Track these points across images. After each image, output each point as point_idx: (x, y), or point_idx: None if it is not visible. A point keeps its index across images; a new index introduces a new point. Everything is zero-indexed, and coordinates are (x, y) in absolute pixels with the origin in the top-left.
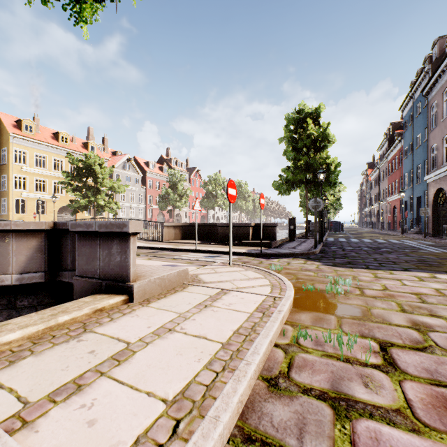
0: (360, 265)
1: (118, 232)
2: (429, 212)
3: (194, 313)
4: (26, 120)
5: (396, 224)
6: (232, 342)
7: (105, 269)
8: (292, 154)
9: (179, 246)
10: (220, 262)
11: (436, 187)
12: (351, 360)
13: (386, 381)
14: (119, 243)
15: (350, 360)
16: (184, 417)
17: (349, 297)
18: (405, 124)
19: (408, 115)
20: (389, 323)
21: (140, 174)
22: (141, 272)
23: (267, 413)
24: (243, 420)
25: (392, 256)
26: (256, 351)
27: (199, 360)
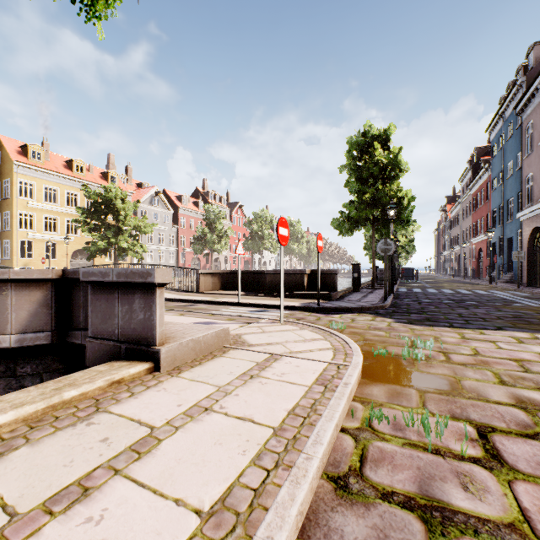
0: (442, 322)
1: (141, 283)
2: (523, 257)
3: (237, 387)
4: (33, 145)
5: (482, 271)
6: (287, 427)
7: (124, 329)
8: (356, 185)
9: (218, 298)
10: (268, 318)
11: (532, 226)
12: (442, 450)
13: (491, 482)
14: (143, 296)
15: (440, 451)
16: (225, 537)
17: (432, 365)
18: (493, 149)
19: (497, 138)
20: (486, 399)
21: (170, 211)
22: (170, 333)
23: (335, 529)
24: (304, 538)
25: (480, 311)
26: (319, 440)
27: (244, 453)
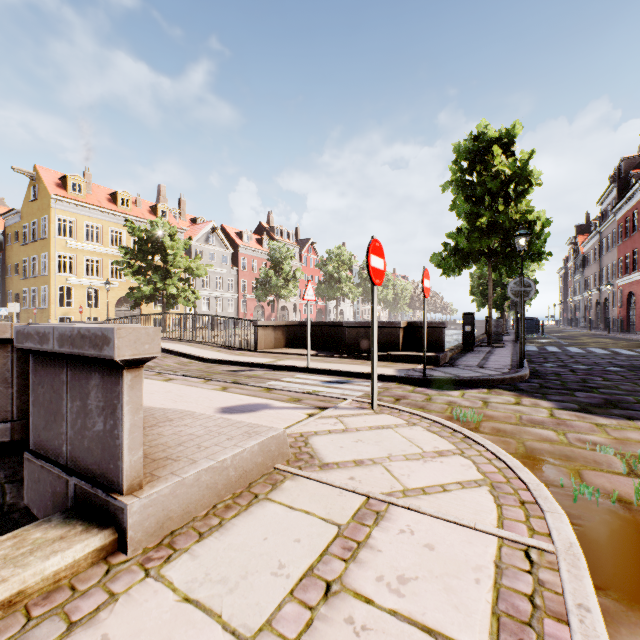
0: None
1: (95, 358)
2: None
3: None
4: (73, 176)
5: (633, 322)
6: None
7: (75, 446)
8: (468, 206)
9: (281, 359)
10: (352, 399)
11: None
12: None
13: None
14: (101, 385)
15: None
16: None
17: None
18: None
19: None
20: None
21: (229, 250)
22: (176, 444)
23: None
24: None
25: None
26: None
27: None
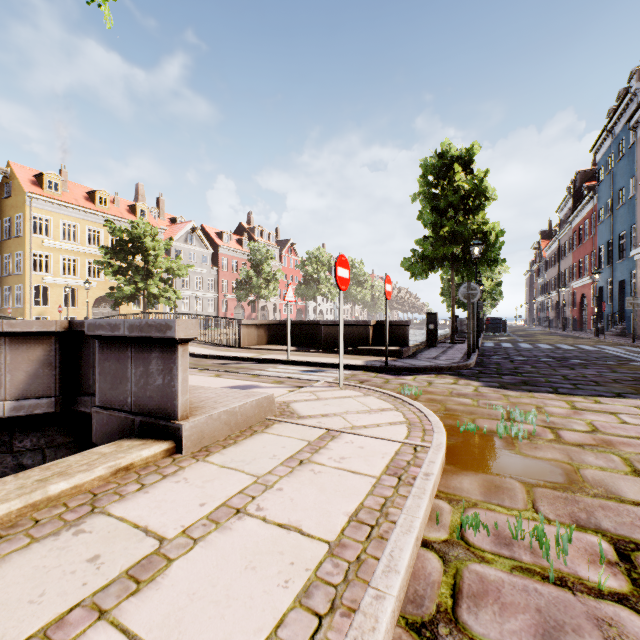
0: (543, 386)
1: (158, 339)
2: (639, 304)
3: (281, 477)
4: (49, 174)
5: (585, 321)
6: (348, 541)
7: (139, 397)
8: (432, 217)
9: (264, 354)
10: (324, 381)
11: None
12: (569, 580)
13: None
14: (161, 356)
15: (567, 582)
16: None
17: (538, 446)
18: (600, 173)
19: (605, 159)
20: (619, 497)
21: (209, 250)
22: (199, 401)
23: None
24: None
25: (590, 372)
26: (393, 565)
27: (286, 584)
